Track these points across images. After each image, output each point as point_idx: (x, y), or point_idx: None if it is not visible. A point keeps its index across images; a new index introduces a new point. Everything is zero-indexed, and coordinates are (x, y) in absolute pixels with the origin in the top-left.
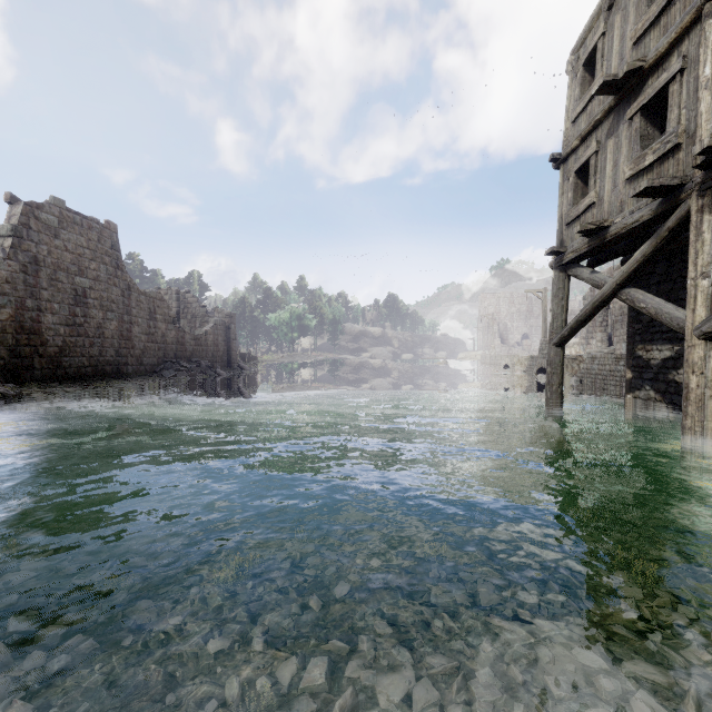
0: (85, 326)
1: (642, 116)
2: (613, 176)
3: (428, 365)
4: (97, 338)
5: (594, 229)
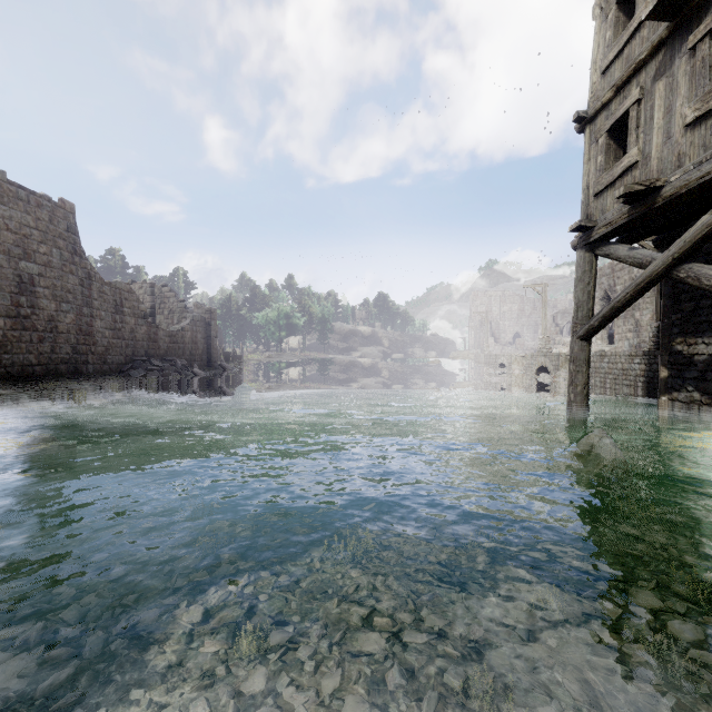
0: (32, 318)
1: (711, 40)
2: (665, 125)
3: (421, 364)
4: (48, 333)
5: (641, 192)
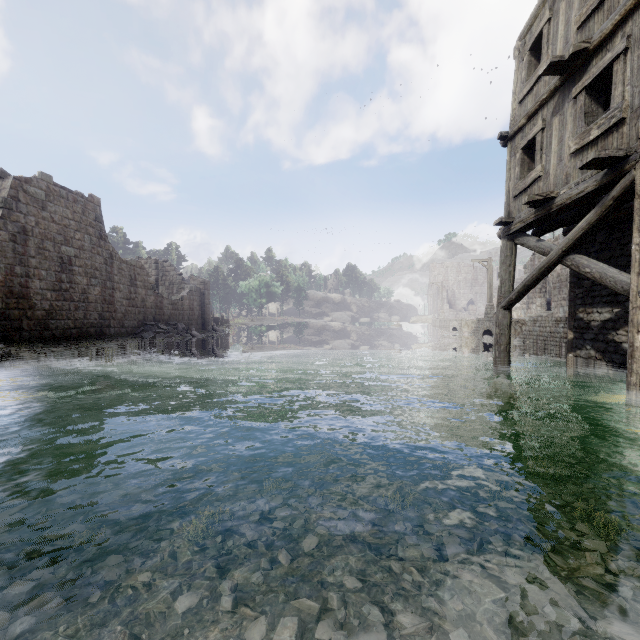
0: (70, 291)
1: (586, 94)
2: (558, 151)
3: (384, 328)
4: (81, 303)
5: (541, 200)
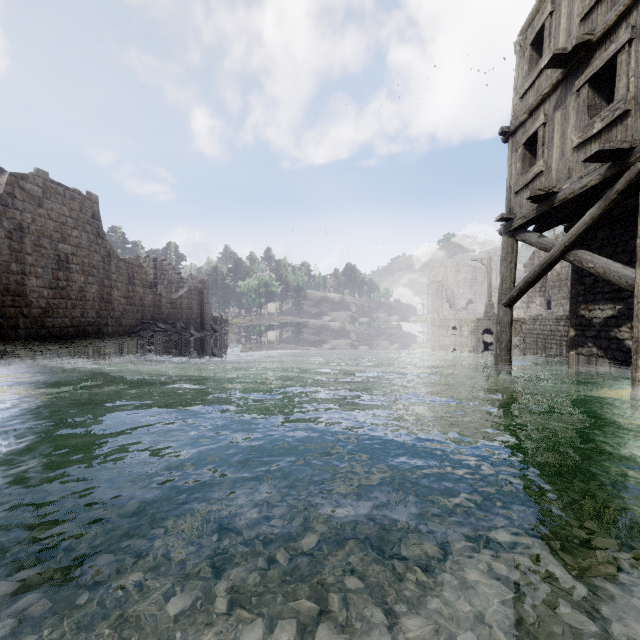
0: (67, 289)
1: (590, 87)
2: (561, 145)
3: (383, 327)
4: (79, 301)
5: (543, 195)
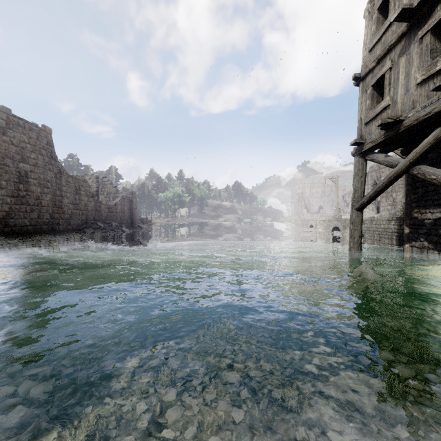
0: (26, 197)
1: (432, 34)
2: (405, 83)
3: (261, 225)
4: (36, 206)
5: (391, 123)
